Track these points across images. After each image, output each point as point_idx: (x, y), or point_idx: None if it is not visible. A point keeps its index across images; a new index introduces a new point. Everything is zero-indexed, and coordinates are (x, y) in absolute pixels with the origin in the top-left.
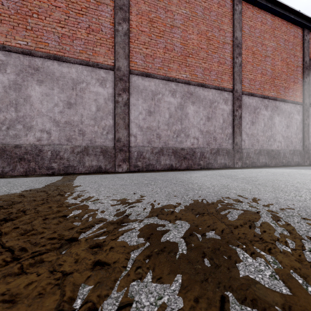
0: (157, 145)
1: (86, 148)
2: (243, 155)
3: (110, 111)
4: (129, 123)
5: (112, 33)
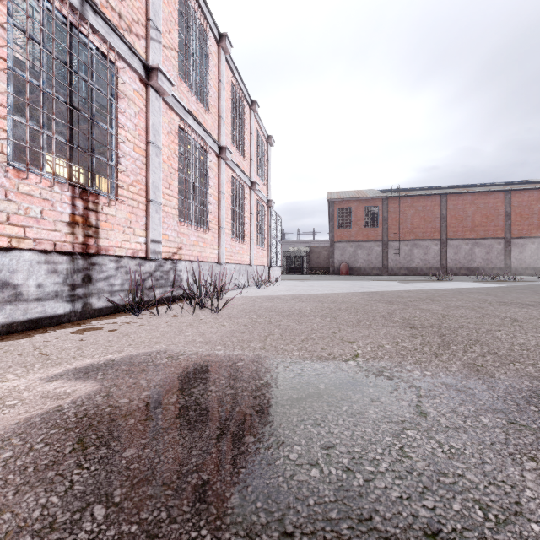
0: (459, 266)
1: (430, 267)
2: (512, 270)
3: (439, 254)
4: (446, 258)
5: (440, 227)
